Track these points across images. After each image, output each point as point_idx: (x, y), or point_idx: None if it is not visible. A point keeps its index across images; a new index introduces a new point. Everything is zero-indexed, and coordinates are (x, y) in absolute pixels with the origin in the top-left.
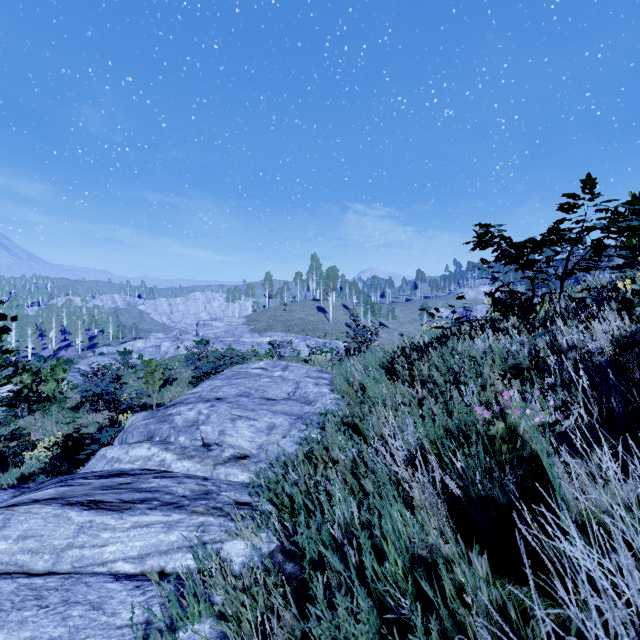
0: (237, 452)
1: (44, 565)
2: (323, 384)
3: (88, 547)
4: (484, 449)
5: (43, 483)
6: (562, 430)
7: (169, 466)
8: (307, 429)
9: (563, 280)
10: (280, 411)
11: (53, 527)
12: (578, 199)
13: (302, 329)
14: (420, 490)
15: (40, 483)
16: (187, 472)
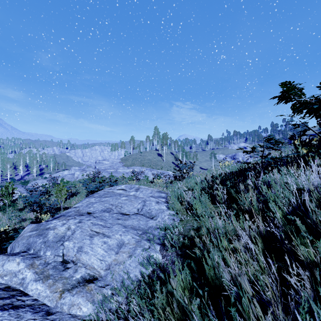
0: (87, 273)
1: None
2: (162, 202)
3: None
4: None
5: None
6: None
7: (26, 286)
8: (150, 248)
9: None
10: (130, 225)
11: None
12: None
13: (150, 165)
14: None
15: None
16: (37, 297)
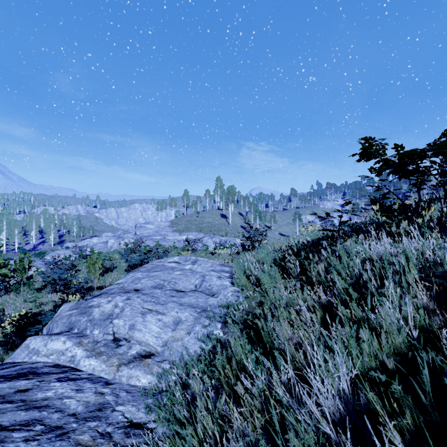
0: (143, 349)
1: None
2: (225, 277)
3: None
4: None
5: None
6: None
7: (78, 363)
8: (210, 325)
9: None
10: (187, 303)
11: None
12: None
13: (210, 230)
14: None
15: None
16: (92, 372)
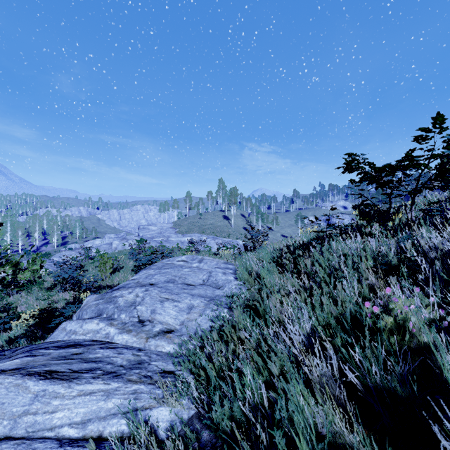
0: (164, 327)
1: (3, 430)
2: (229, 273)
3: (40, 413)
4: (371, 337)
5: (16, 351)
6: (445, 325)
7: (112, 338)
8: (218, 309)
9: (414, 195)
10: (197, 294)
11: (13, 396)
12: (430, 132)
13: (212, 231)
14: (319, 375)
15: (14, 351)
16: (126, 343)
